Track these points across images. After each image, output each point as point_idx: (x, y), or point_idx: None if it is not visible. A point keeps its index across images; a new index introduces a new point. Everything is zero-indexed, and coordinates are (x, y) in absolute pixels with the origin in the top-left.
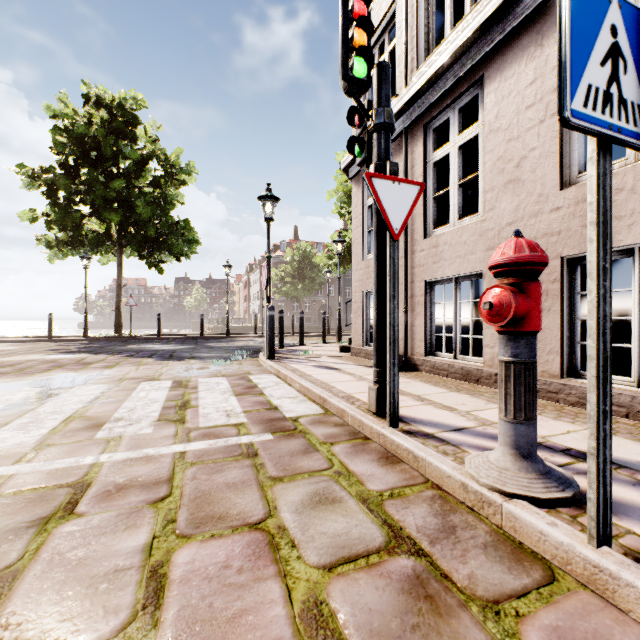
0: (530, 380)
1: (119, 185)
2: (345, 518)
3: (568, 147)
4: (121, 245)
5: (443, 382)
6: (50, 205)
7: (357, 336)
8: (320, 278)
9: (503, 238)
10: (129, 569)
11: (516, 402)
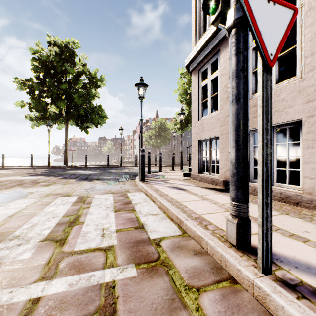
0: None
1: (64, 87)
2: None
3: None
4: (67, 119)
5: None
6: (31, 98)
7: (194, 167)
8: (169, 136)
9: None
10: None
11: None
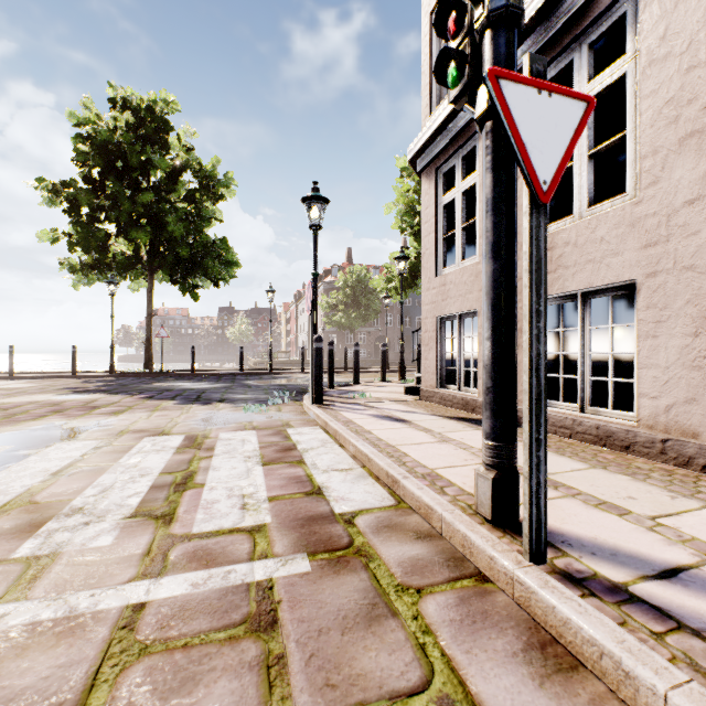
0: None
1: (147, 199)
2: None
3: None
4: (152, 268)
5: (569, 447)
6: (72, 224)
7: (428, 375)
8: (376, 306)
9: (677, 226)
10: None
11: None
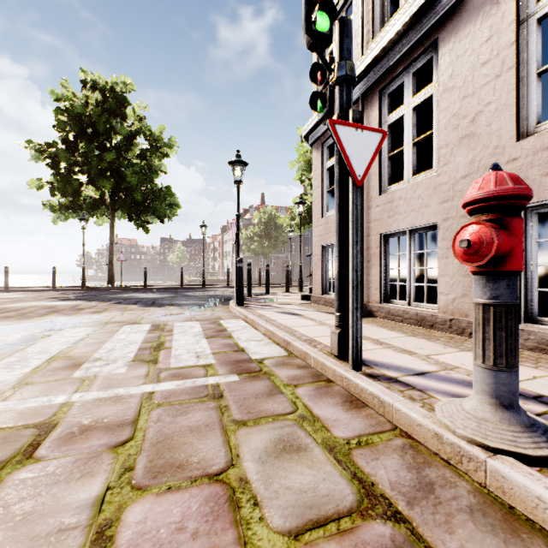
0: (512, 324)
1: (111, 157)
2: (311, 470)
3: (525, 99)
4: (113, 209)
5: (399, 327)
6: (54, 175)
7: (317, 286)
8: (283, 237)
9: (458, 191)
10: (74, 529)
11: (496, 348)
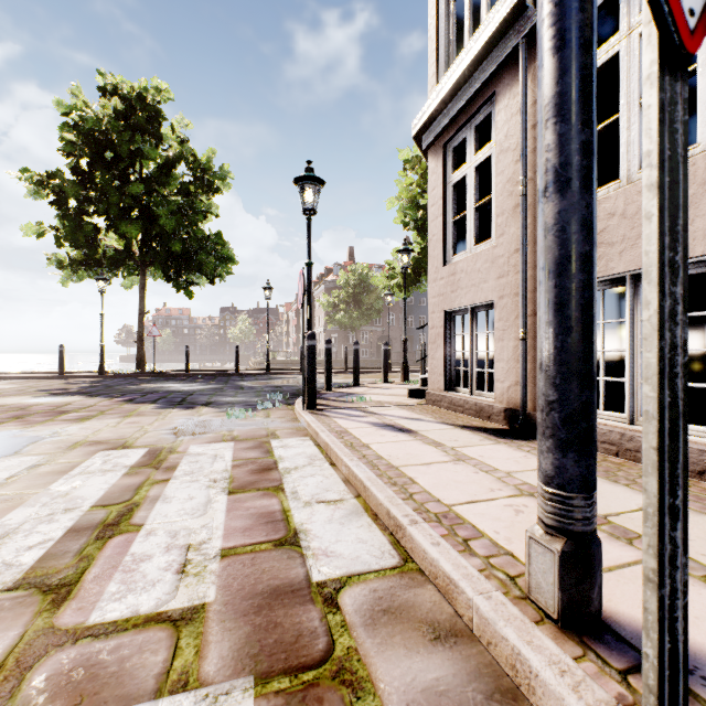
0: None
1: (136, 190)
2: None
3: None
4: (144, 264)
5: (620, 470)
6: (59, 217)
7: (435, 376)
8: (378, 305)
9: None
10: None
11: None
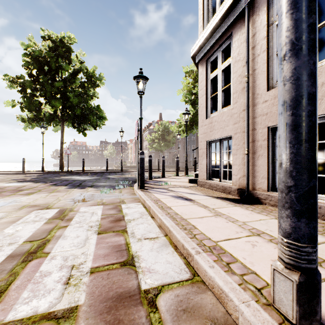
0: None
1: (59, 85)
2: None
3: None
4: (63, 120)
5: None
6: (22, 97)
7: (202, 172)
8: (173, 140)
9: None
10: None
11: None
